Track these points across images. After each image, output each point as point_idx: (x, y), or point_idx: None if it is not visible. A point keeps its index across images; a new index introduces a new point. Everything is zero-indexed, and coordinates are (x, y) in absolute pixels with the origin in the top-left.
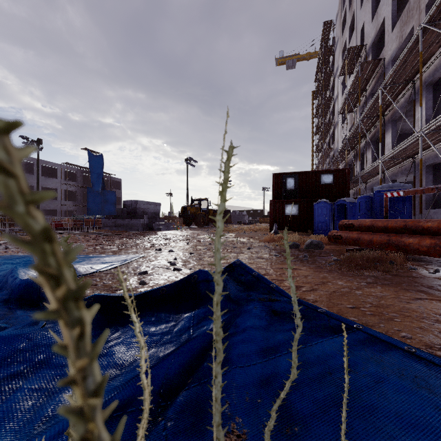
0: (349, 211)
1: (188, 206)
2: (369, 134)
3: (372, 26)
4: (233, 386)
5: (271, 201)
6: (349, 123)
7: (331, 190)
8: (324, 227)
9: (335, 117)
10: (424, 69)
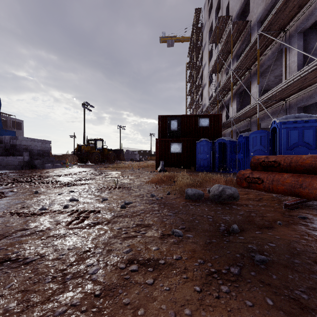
0: (229, 149)
1: (83, 145)
2: (235, 87)
3: (237, 0)
4: None
5: (158, 140)
6: (215, 83)
7: (207, 132)
8: (206, 163)
9: (203, 81)
10: (298, 15)
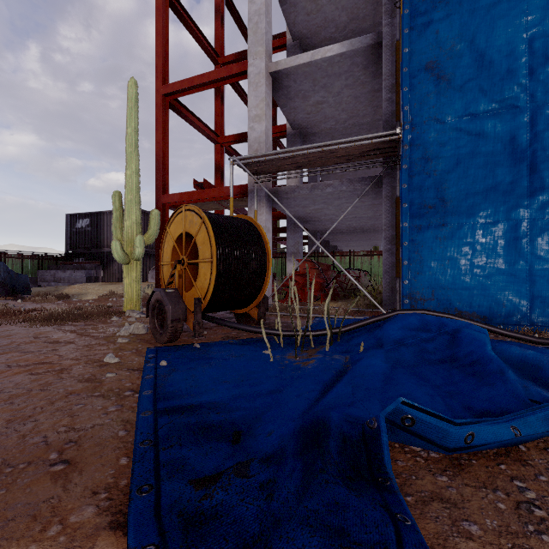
0: None
1: None
2: None
3: None
4: (307, 370)
5: None
6: None
7: None
8: None
9: None
10: None
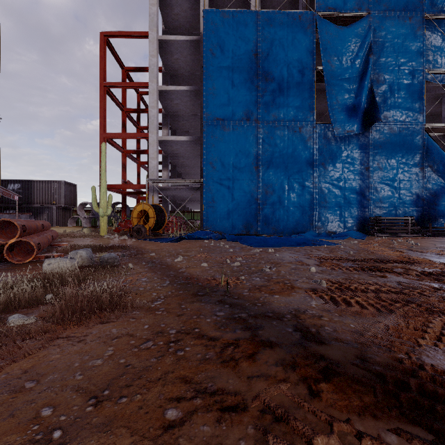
0: None
1: None
2: None
3: None
4: None
5: None
6: None
7: None
8: None
9: None
10: None
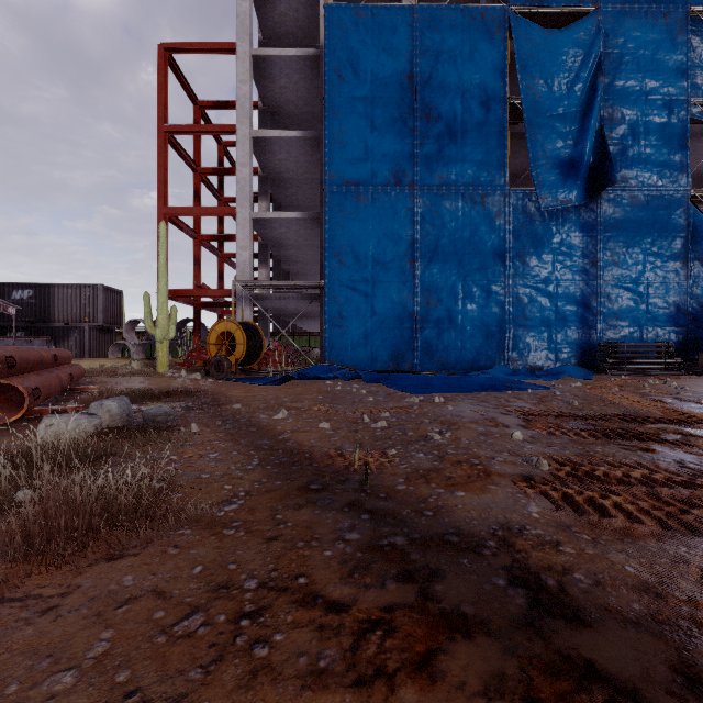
0: None
1: None
2: None
3: None
4: None
5: None
6: None
7: None
8: None
9: None
10: None
